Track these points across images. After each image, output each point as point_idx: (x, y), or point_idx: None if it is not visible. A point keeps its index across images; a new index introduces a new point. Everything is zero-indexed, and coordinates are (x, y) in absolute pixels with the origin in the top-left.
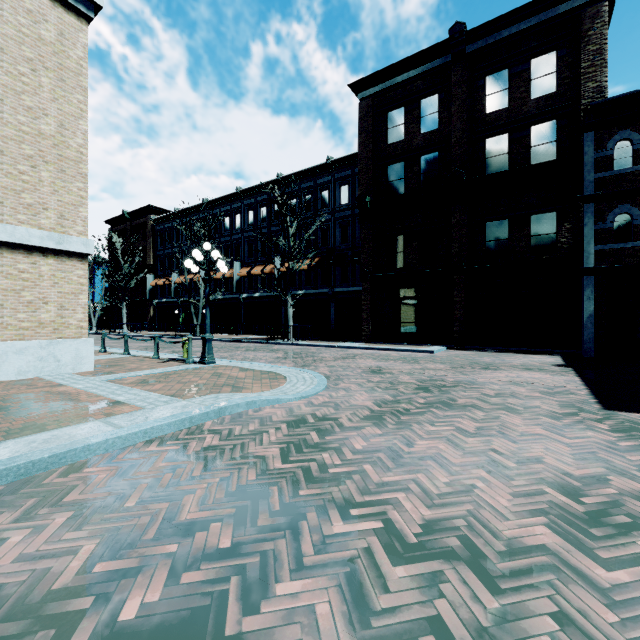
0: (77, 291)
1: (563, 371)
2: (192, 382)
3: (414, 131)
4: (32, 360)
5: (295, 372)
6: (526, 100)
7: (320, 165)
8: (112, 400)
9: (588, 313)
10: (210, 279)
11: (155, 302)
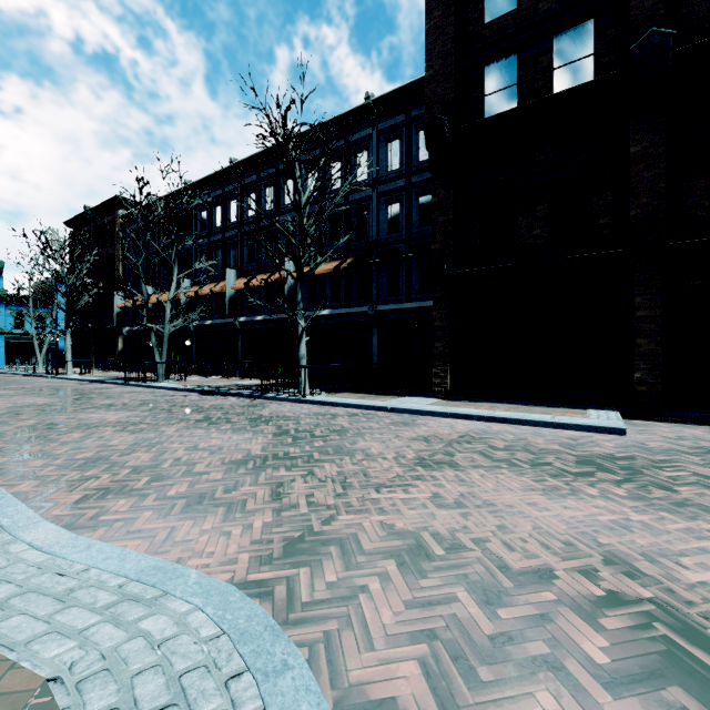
0: None
1: None
2: None
3: None
4: None
5: None
6: None
7: (354, 109)
8: None
9: None
10: None
11: (125, 331)
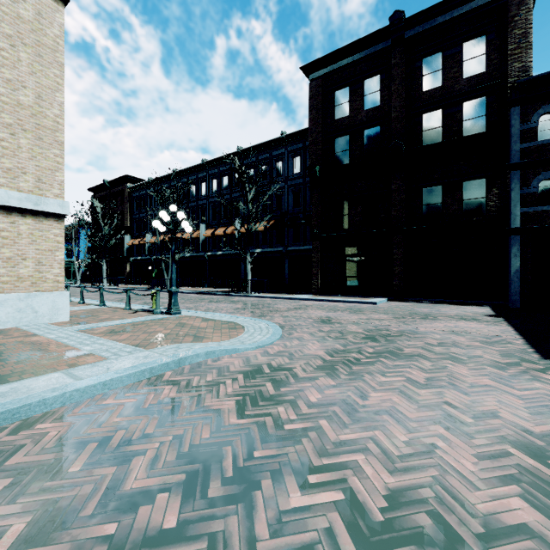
0: (54, 248)
1: (495, 321)
2: (157, 332)
3: (358, 108)
4: (11, 311)
5: (252, 322)
6: (458, 79)
7: (275, 139)
8: (79, 350)
9: (515, 268)
10: (176, 238)
11: (131, 259)
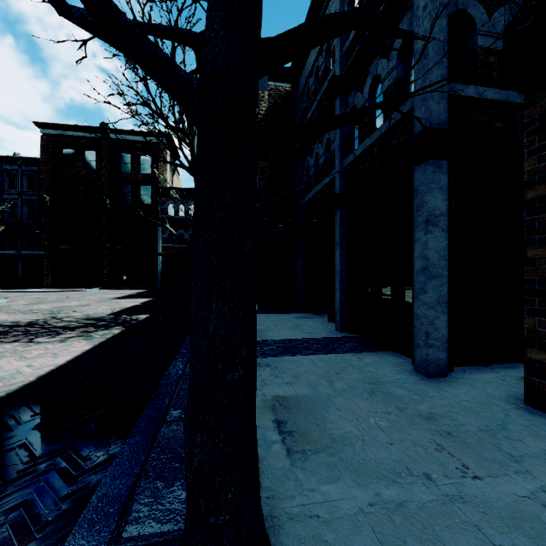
0: None
1: (130, 294)
2: None
3: (81, 167)
4: None
5: None
6: (139, 173)
7: (7, 156)
8: None
9: (159, 272)
10: None
11: None
